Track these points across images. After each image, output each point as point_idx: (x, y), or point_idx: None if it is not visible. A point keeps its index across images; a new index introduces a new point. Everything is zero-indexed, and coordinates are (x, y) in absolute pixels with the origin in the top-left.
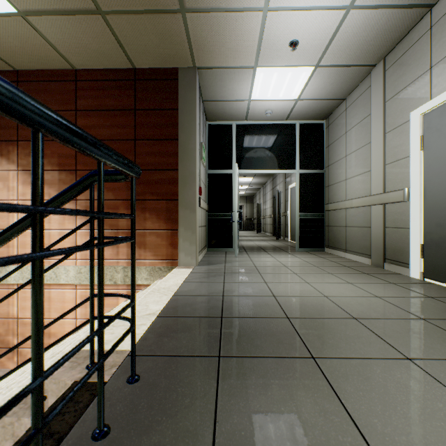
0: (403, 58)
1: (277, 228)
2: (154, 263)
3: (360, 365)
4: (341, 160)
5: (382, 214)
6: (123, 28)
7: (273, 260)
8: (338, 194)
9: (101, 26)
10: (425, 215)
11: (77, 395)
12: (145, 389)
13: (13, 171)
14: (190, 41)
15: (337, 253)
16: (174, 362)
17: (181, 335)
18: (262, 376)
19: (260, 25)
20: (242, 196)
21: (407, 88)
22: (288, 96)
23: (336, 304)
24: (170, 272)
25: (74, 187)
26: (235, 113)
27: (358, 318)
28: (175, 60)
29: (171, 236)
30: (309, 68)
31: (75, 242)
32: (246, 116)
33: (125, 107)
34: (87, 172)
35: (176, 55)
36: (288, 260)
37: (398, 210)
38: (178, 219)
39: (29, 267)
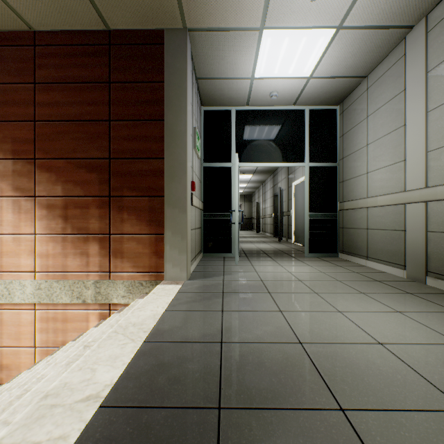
0: None
1: (279, 228)
2: (133, 277)
3: None
4: (360, 150)
5: (424, 214)
6: None
7: (282, 271)
8: (356, 190)
9: None
10: None
11: None
12: None
13: None
14: None
15: (355, 260)
16: None
17: None
18: None
19: None
20: (240, 195)
21: None
22: (299, 72)
23: (409, 366)
24: (154, 287)
25: None
26: (234, 96)
27: None
28: (160, 18)
29: (155, 242)
30: (329, 31)
31: (34, 250)
32: (247, 100)
33: (96, 79)
34: (49, 161)
35: (160, 9)
36: (299, 270)
37: None
38: (164, 220)
39: None
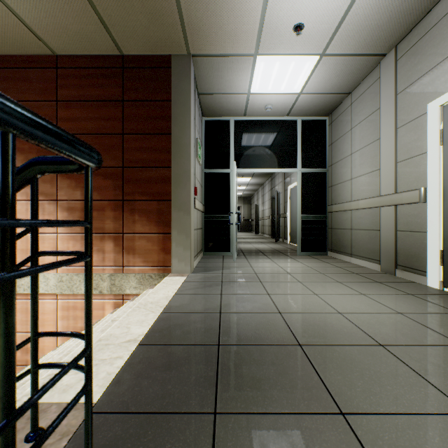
0: (418, 45)
1: (276, 230)
2: (144, 270)
3: (409, 427)
4: (345, 158)
5: (394, 216)
6: (107, 6)
7: (274, 266)
8: (342, 194)
9: (81, 3)
10: (445, 218)
11: None
12: None
13: None
14: (183, 23)
15: (342, 257)
16: (152, 426)
17: (166, 375)
18: None
19: (262, 4)
20: (239, 197)
21: (423, 77)
22: (290, 89)
23: (355, 324)
24: (162, 280)
25: None
26: (233, 108)
27: (385, 345)
28: (168, 46)
29: (163, 240)
30: (313, 57)
31: (56, 247)
32: (245, 112)
33: (111, 98)
34: None
35: (168, 39)
36: (290, 265)
37: (413, 212)
38: (171, 221)
39: None
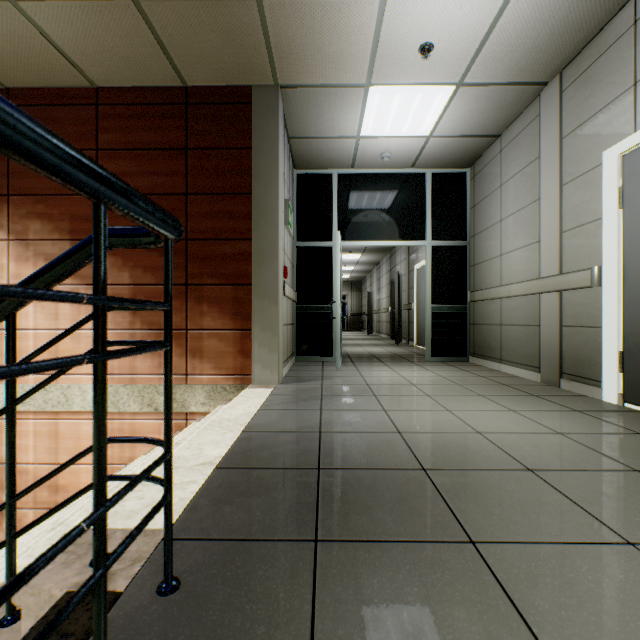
0: (590, 72)
1: (396, 327)
2: (215, 380)
3: (553, 556)
4: (493, 227)
5: (558, 306)
6: (167, 22)
7: (394, 376)
8: (489, 276)
9: (133, 19)
10: (626, 308)
11: (67, 620)
12: (187, 606)
13: (2, 241)
14: (269, 43)
15: (488, 364)
16: (240, 552)
17: (253, 501)
18: (390, 579)
19: (375, 18)
20: (345, 282)
21: (597, 115)
22: (416, 131)
23: (498, 446)
24: (239, 393)
25: (69, 257)
26: (336, 157)
27: (535, 470)
28: (247, 74)
29: (241, 339)
30: (447, 88)
31: None
32: (353, 162)
33: (171, 145)
34: None
35: (248, 65)
36: (415, 374)
37: (583, 300)
38: (252, 313)
39: (26, 386)
